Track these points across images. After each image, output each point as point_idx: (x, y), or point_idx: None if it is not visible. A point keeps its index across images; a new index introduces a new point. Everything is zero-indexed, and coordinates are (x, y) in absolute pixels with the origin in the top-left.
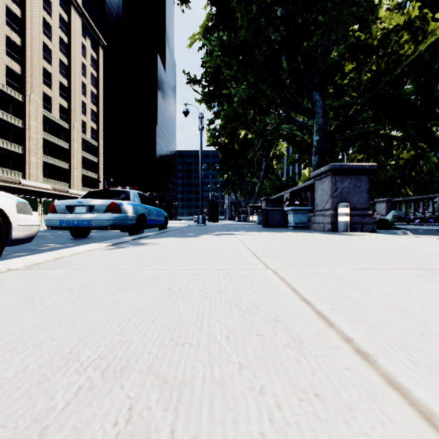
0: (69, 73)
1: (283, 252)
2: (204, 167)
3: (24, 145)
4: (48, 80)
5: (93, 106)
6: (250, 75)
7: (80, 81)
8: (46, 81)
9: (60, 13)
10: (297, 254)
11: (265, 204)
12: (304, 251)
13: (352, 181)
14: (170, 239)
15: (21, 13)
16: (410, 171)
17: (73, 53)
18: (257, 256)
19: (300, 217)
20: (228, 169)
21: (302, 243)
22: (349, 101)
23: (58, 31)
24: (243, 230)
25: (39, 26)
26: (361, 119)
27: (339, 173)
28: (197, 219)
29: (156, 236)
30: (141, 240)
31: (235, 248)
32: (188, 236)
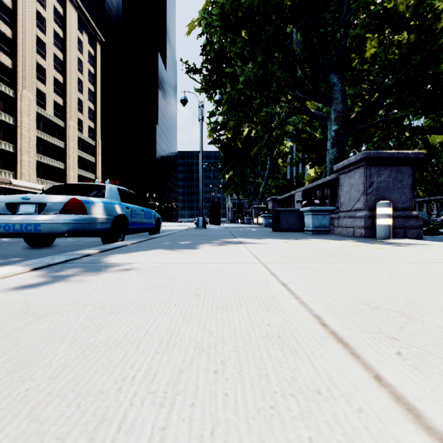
0: (65, 68)
1: (380, 306)
2: (205, 166)
3: (15, 143)
4: (42, 75)
5: (90, 104)
6: (258, 52)
7: (76, 77)
8: (40, 76)
9: (54, 5)
10: (432, 320)
11: (272, 204)
12: (419, 298)
13: (392, 173)
14: (147, 253)
15: (12, 4)
16: (421, 170)
17: (68, 47)
18: (338, 336)
19: (320, 219)
20: (231, 168)
21: (369, 266)
22: (368, 88)
23: (53, 24)
24: (252, 235)
25: (32, 18)
26: (385, 106)
27: (375, 164)
28: (197, 222)
29: (130, 248)
30: (99, 256)
31: (257, 284)
32: (178, 246)
